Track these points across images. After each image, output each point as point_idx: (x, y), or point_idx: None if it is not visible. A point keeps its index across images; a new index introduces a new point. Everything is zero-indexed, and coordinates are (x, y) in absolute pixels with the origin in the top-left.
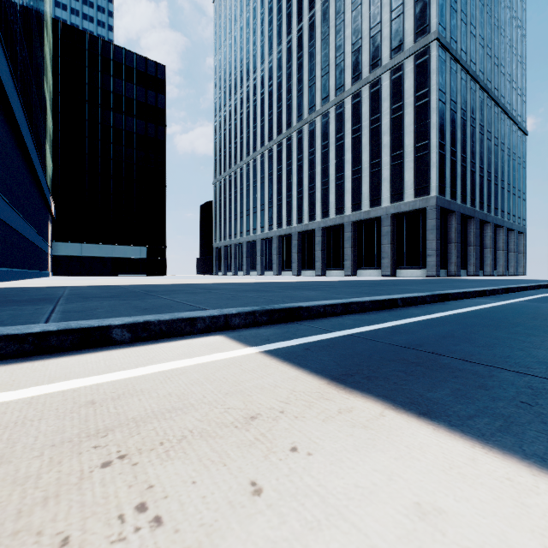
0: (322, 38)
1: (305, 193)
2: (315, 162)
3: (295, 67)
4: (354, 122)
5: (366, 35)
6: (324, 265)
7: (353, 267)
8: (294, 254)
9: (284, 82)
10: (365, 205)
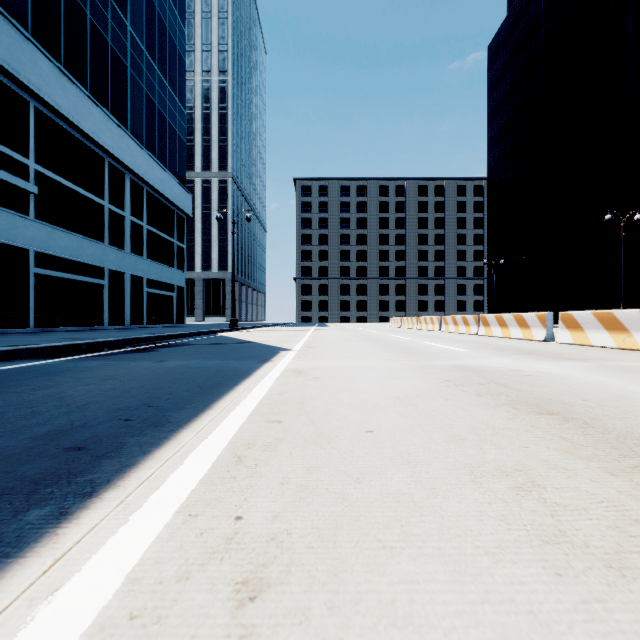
0: None
1: None
2: None
3: None
4: None
5: None
6: None
7: None
8: None
9: None
10: None
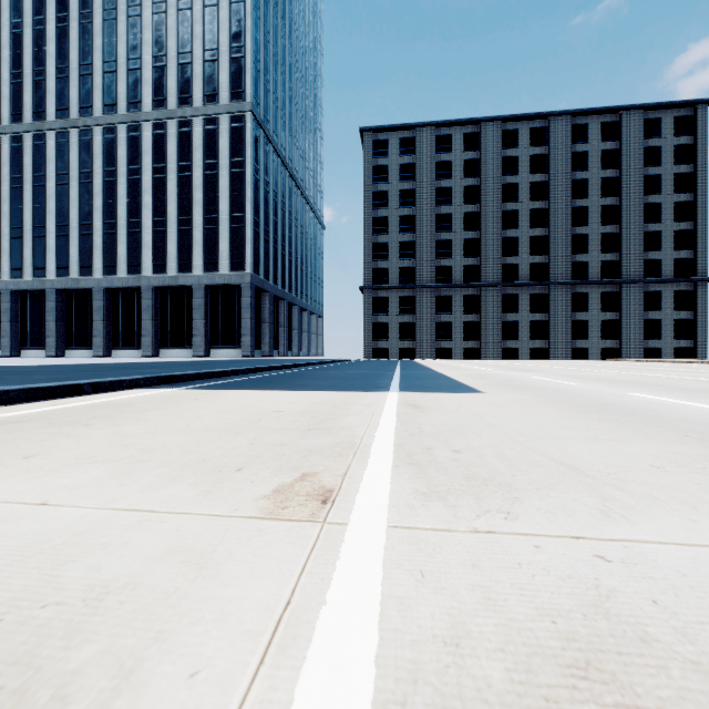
0: (105, 18)
1: (73, 231)
2: (93, 190)
3: (53, 29)
4: (157, 159)
5: (173, 56)
6: (108, 342)
7: (155, 346)
8: (52, 323)
9: (29, 40)
10: (172, 268)
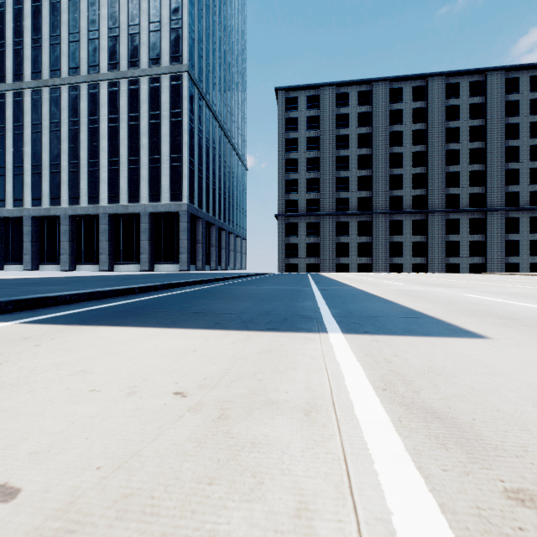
0: None
1: (45, 170)
2: (60, 137)
3: (29, 8)
4: (112, 111)
5: (124, 28)
6: (73, 259)
7: (110, 261)
8: (28, 244)
9: (10, 17)
10: (123, 199)
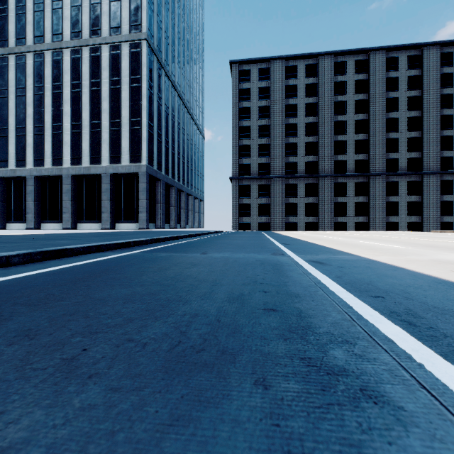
0: None
1: (11, 133)
2: (26, 102)
3: None
4: (74, 77)
5: None
6: (38, 218)
7: (73, 220)
8: None
9: None
10: (85, 160)
